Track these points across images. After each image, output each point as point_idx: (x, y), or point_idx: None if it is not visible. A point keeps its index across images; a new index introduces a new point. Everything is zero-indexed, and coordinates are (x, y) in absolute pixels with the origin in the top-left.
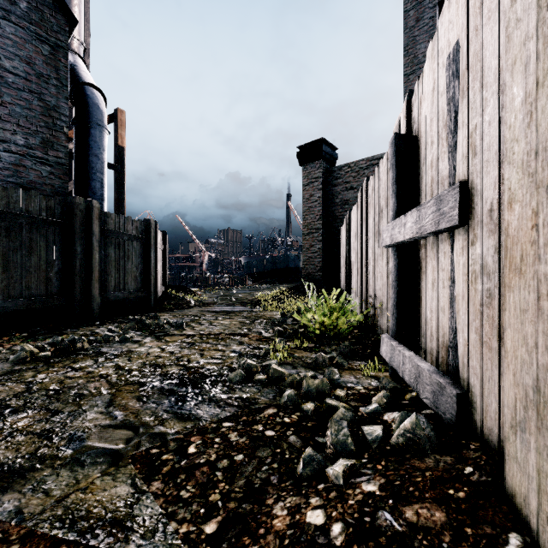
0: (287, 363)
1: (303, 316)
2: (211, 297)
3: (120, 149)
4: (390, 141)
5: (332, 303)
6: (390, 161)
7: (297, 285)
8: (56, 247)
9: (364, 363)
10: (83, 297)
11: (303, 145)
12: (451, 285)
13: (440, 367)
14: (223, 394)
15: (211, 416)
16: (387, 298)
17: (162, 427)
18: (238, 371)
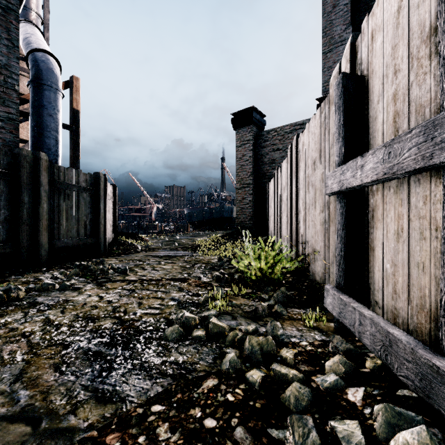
0: (226, 312)
1: (240, 263)
2: (157, 242)
3: (75, 112)
4: (336, 83)
5: (269, 251)
6: (336, 103)
7: (231, 232)
8: (1, 197)
9: (302, 311)
10: (30, 244)
11: (236, 113)
12: (444, 237)
13: (415, 334)
14: (157, 357)
15: (139, 394)
16: (321, 245)
17: (72, 417)
18: (175, 326)
